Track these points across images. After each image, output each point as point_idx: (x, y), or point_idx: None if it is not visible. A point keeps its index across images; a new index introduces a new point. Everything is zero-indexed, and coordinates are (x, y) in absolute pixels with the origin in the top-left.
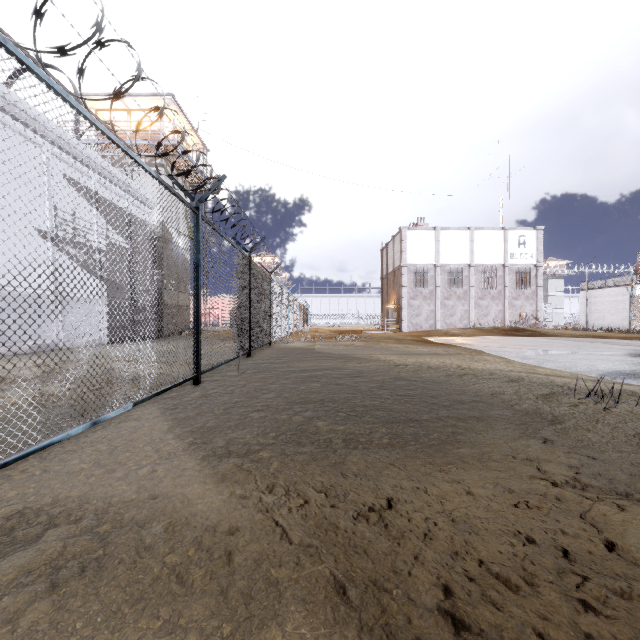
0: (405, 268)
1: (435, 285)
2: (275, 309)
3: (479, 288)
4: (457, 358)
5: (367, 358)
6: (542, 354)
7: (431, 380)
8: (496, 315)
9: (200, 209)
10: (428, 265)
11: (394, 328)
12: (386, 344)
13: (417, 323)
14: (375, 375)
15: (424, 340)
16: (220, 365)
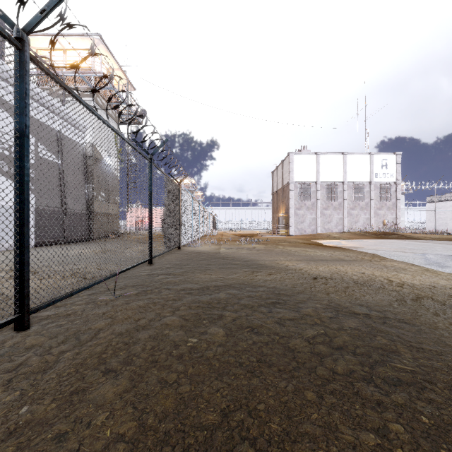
0: (292, 185)
1: (316, 198)
2: (185, 216)
3: (351, 200)
4: (370, 266)
5: (274, 266)
6: (449, 260)
7: (390, 315)
8: (364, 222)
9: (28, 44)
10: (310, 182)
11: (283, 232)
12: (284, 247)
13: (302, 228)
14: (299, 301)
15: (315, 243)
16: (92, 285)
